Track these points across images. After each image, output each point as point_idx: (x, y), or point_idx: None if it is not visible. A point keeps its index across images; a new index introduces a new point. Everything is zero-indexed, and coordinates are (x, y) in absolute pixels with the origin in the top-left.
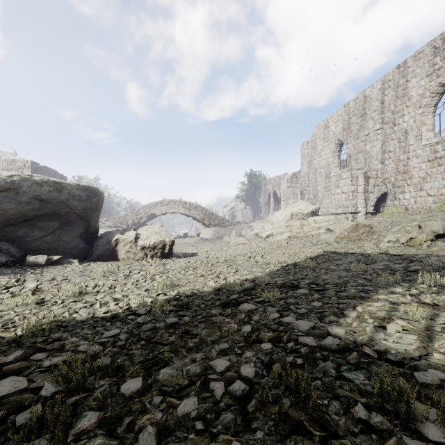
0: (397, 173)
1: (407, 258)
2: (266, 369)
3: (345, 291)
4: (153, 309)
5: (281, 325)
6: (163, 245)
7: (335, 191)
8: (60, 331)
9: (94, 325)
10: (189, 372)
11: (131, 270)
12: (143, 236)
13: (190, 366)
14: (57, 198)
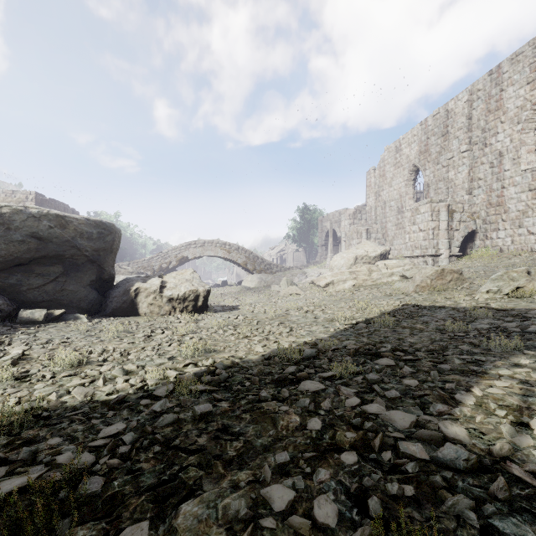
0: (489, 206)
1: (519, 314)
2: (356, 507)
3: (446, 362)
4: (177, 390)
5: (366, 418)
6: (196, 295)
7: (410, 229)
8: (38, 425)
9: (90, 414)
10: (228, 511)
11: (153, 328)
12: (170, 285)
13: (230, 497)
14: (60, 236)
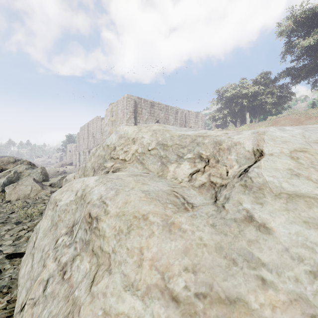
0: None
1: None
2: None
3: None
4: None
5: None
6: None
7: (73, 157)
8: None
9: None
10: None
11: None
12: None
13: None
14: None
